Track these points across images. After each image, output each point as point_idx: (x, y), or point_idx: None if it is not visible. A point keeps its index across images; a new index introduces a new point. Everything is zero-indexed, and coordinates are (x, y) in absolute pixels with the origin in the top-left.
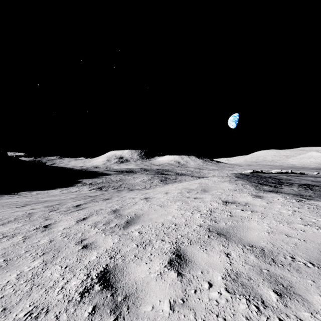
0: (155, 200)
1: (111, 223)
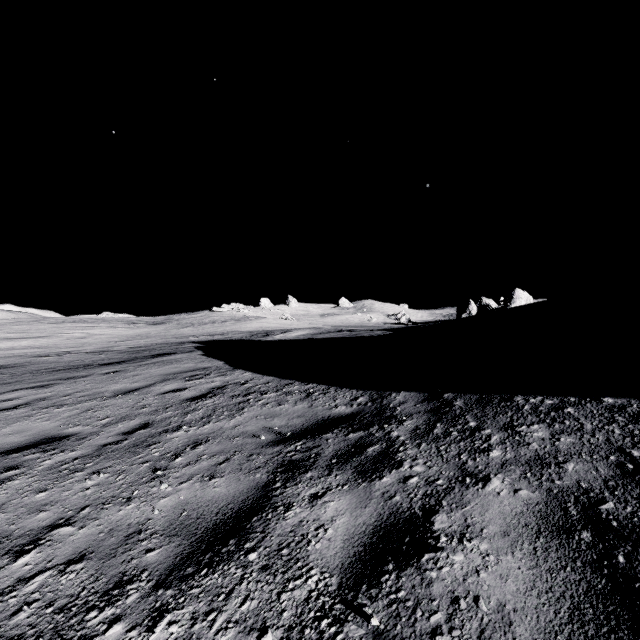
0: None
1: None
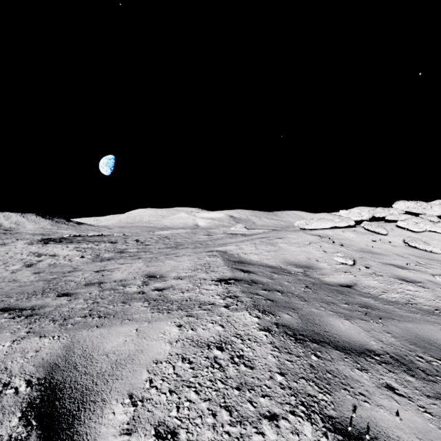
0: None
1: None
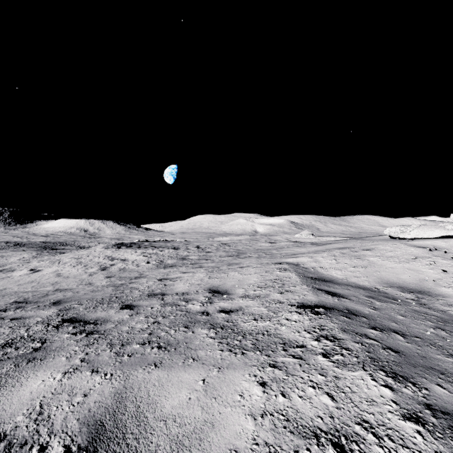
0: (60, 256)
1: (44, 261)
